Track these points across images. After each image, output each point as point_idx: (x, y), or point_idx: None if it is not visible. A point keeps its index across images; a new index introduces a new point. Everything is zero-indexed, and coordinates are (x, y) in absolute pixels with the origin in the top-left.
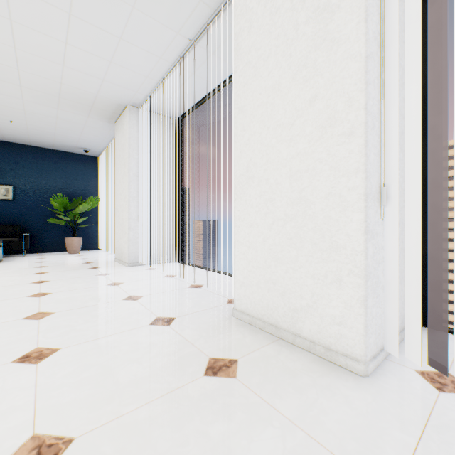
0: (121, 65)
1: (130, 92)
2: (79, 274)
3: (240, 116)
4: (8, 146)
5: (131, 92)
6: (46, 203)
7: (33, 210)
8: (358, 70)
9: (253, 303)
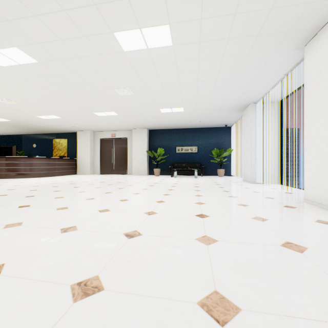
0: (248, 92)
1: (252, 99)
2: (229, 184)
3: (306, 117)
4: (195, 130)
5: (252, 99)
6: (208, 153)
7: (203, 156)
8: None
9: (312, 196)
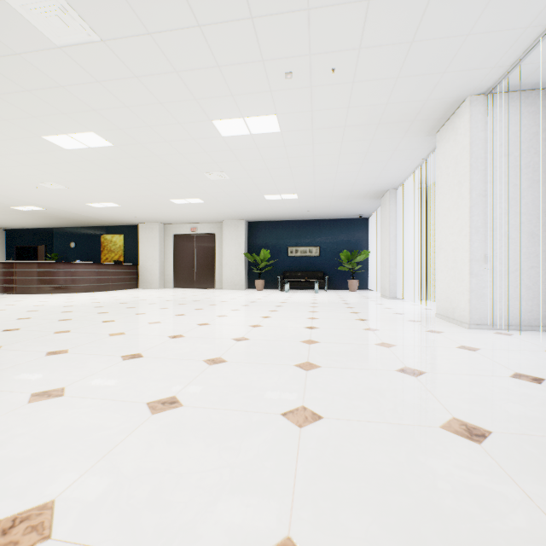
0: (383, 177)
1: (389, 185)
2: (360, 300)
3: (438, 218)
4: (317, 222)
5: (390, 184)
6: (336, 256)
7: (329, 262)
8: (467, 212)
9: (441, 309)
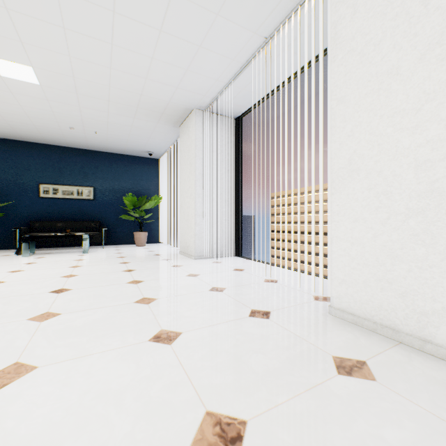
0: (195, 71)
1: (198, 96)
2: (156, 265)
3: (339, 107)
4: (90, 153)
5: (199, 96)
6: (118, 202)
7: (108, 208)
8: None
9: (358, 303)
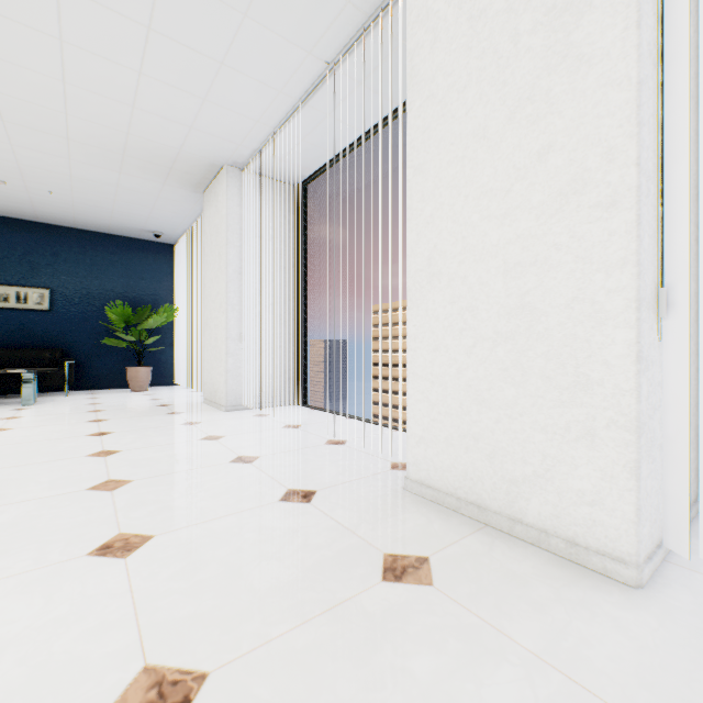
0: (219, 104)
1: (230, 146)
2: (155, 423)
3: (417, 180)
4: (43, 229)
5: (231, 145)
6: (98, 315)
7: (79, 326)
8: (625, 103)
9: (439, 470)
